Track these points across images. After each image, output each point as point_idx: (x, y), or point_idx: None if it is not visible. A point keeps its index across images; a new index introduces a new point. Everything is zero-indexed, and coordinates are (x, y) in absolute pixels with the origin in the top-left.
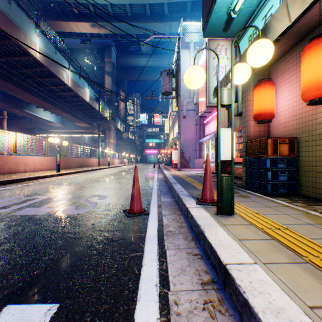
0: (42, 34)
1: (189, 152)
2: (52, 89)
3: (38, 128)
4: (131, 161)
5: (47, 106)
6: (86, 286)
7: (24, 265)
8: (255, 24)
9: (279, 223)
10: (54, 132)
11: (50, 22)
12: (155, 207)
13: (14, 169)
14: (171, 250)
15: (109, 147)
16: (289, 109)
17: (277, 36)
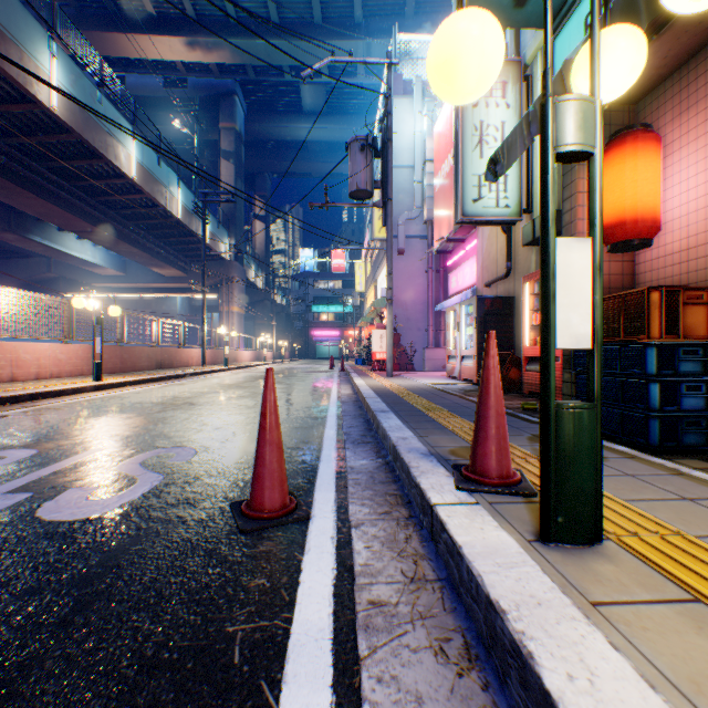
0: (64, 54)
1: (413, 334)
2: (94, 186)
3: (66, 279)
4: (280, 355)
5: (81, 227)
6: None
7: None
8: None
9: None
10: (102, 287)
11: (90, 35)
12: (329, 488)
13: None
14: None
15: (230, 323)
16: (699, 212)
17: None
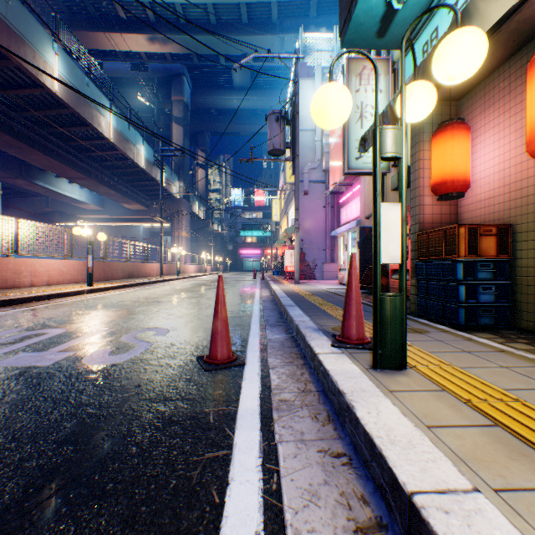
0: (63, 52)
1: (314, 253)
2: (82, 145)
3: (59, 212)
4: (216, 268)
5: (73, 175)
6: None
7: None
8: (435, 22)
9: (498, 386)
10: (86, 218)
11: (78, 34)
12: (255, 350)
13: (13, 281)
14: (287, 444)
15: (180, 245)
16: (495, 175)
17: None
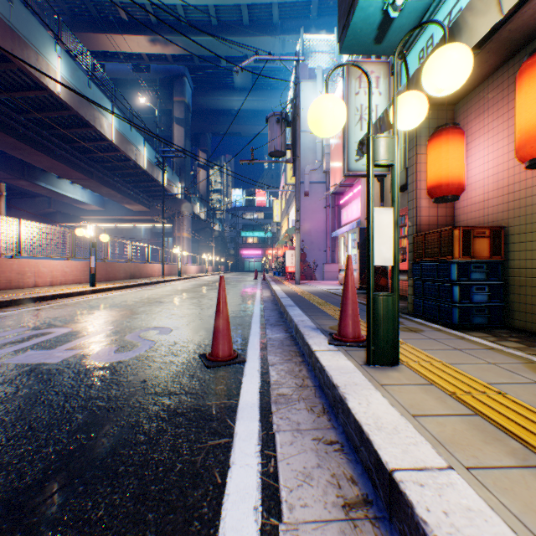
0: (65, 54)
1: (315, 253)
2: (84, 147)
3: (61, 213)
4: (217, 269)
5: (75, 176)
6: (118, 512)
7: (4, 466)
8: (430, 30)
9: (483, 381)
10: (87, 219)
11: (80, 35)
12: (256, 348)
13: (17, 281)
14: (284, 433)
15: (181, 245)
16: (489, 178)
17: (471, 48)
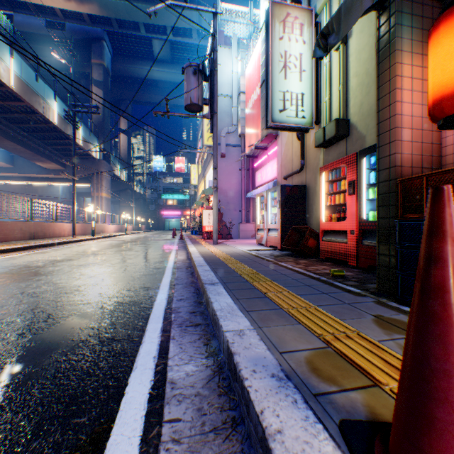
0: None
1: (231, 213)
2: None
3: None
4: (138, 228)
5: None
6: None
7: None
8: None
9: None
10: None
11: None
12: None
13: None
14: None
15: (100, 205)
16: None
17: None
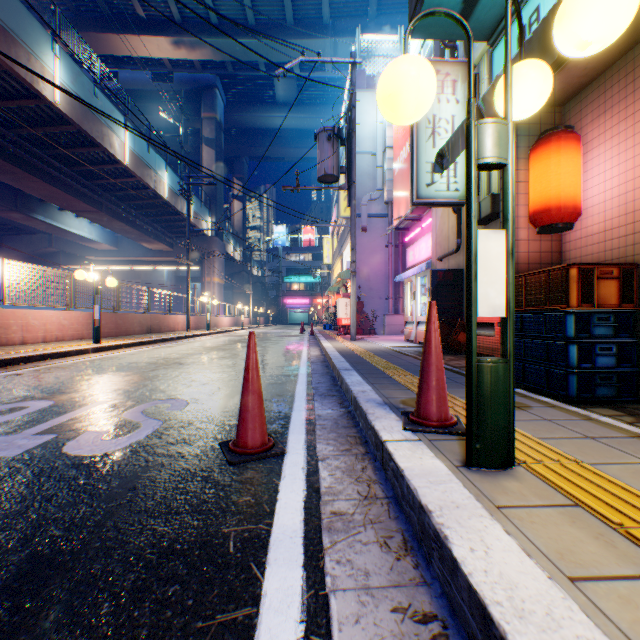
0: (65, 55)
1: (375, 302)
2: (91, 171)
3: (65, 253)
4: (256, 321)
5: (80, 207)
6: None
7: None
8: (535, 0)
9: None
10: (97, 260)
11: (87, 36)
12: (300, 431)
13: None
14: (344, 596)
15: (211, 292)
16: (614, 200)
17: None
